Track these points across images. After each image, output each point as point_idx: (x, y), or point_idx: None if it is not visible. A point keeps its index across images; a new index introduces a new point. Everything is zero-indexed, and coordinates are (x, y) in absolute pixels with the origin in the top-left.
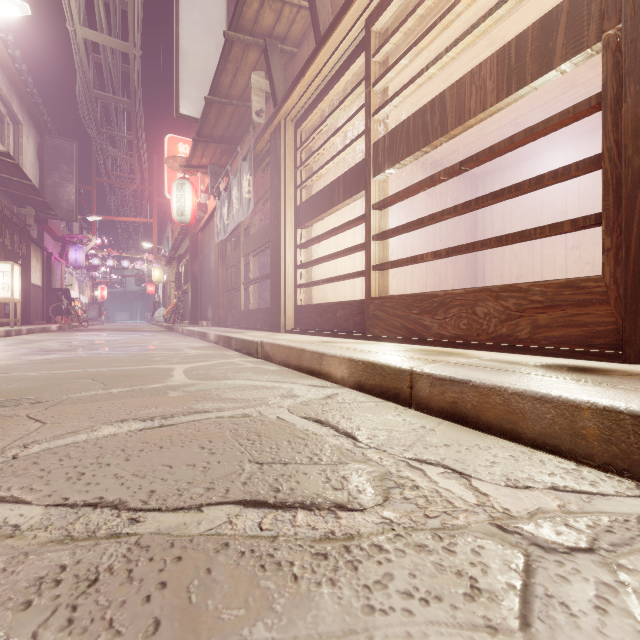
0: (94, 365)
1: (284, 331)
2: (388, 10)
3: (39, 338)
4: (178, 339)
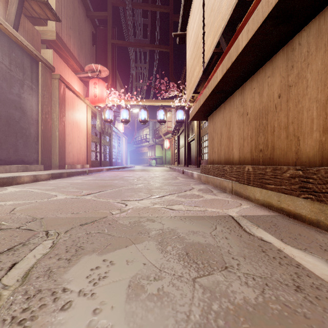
0: None
1: None
2: None
3: None
4: None
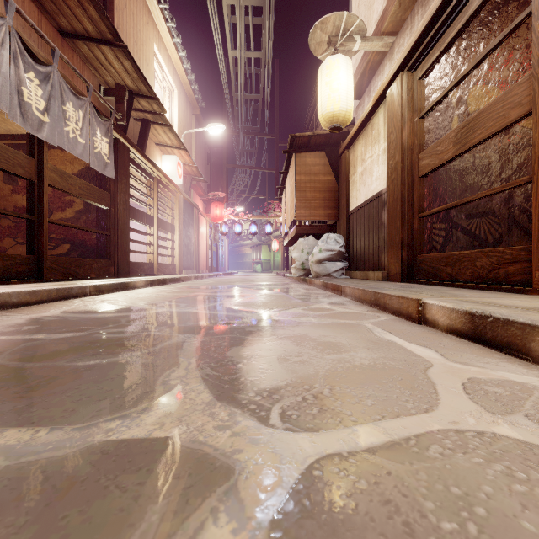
0: (225, 283)
1: (128, 276)
2: (160, 185)
3: (307, 313)
4: (125, 295)
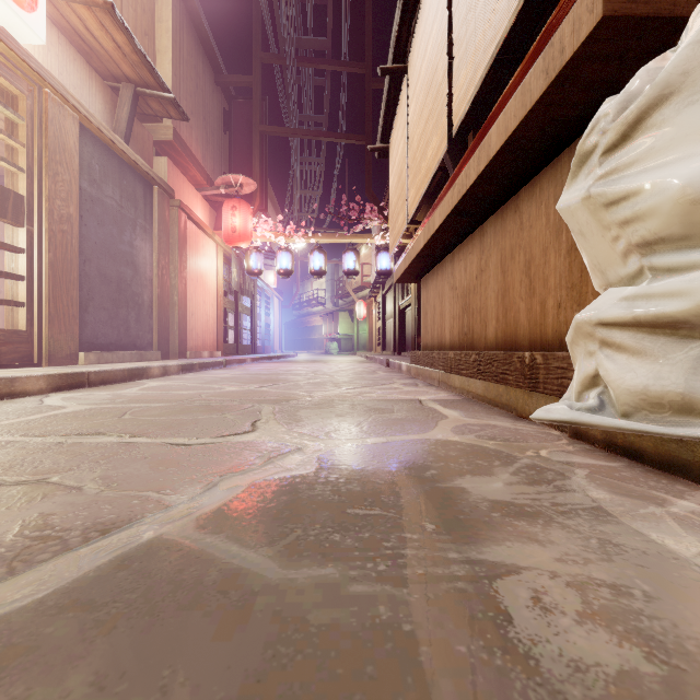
0: (1, 458)
1: None
2: None
3: None
4: None
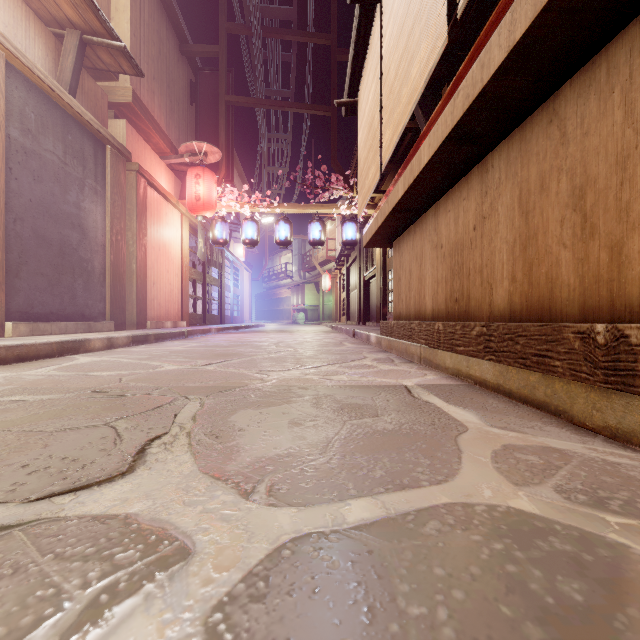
0: None
1: None
2: None
3: None
4: None
